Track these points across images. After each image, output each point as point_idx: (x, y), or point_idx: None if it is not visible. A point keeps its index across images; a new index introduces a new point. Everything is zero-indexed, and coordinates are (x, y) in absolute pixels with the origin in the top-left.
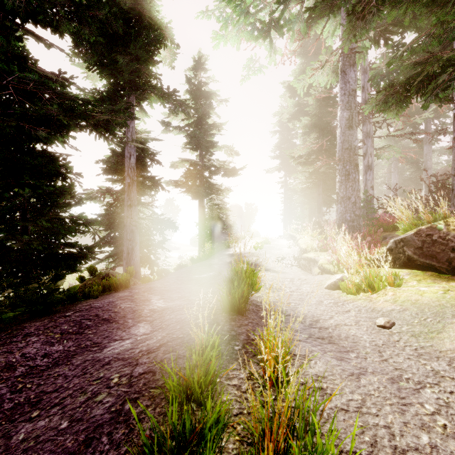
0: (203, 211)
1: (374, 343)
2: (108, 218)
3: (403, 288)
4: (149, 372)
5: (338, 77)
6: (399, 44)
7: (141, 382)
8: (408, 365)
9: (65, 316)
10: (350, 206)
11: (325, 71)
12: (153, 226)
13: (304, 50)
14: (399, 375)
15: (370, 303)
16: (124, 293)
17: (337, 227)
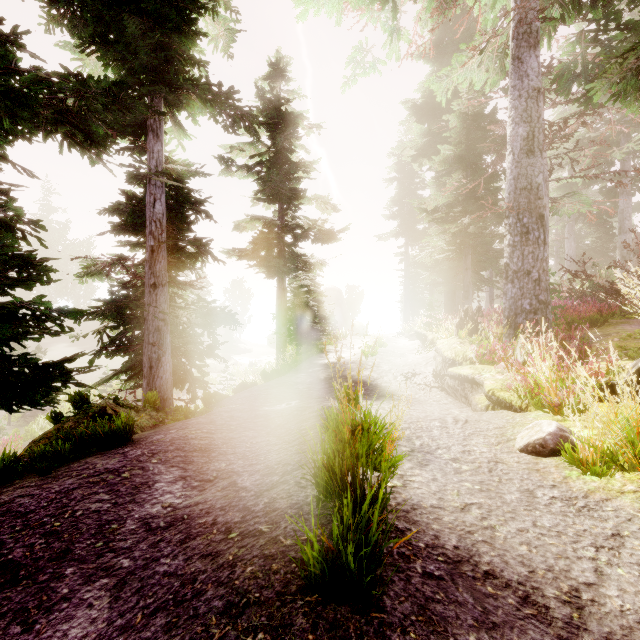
0: (284, 296)
1: None
2: (117, 307)
3: None
4: None
5: (503, 73)
6: (611, 13)
7: None
8: None
9: None
10: (529, 286)
11: (483, 62)
12: (199, 320)
13: (438, 50)
14: None
15: None
16: (108, 462)
17: (505, 321)
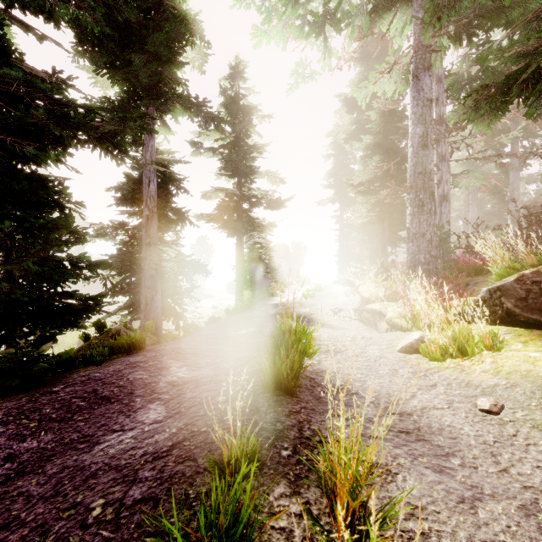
0: (242, 251)
1: (481, 440)
2: (121, 260)
3: (505, 354)
4: (149, 500)
5: (408, 84)
6: (486, 42)
7: (135, 519)
8: (541, 479)
9: (50, 393)
10: (424, 245)
11: (392, 77)
12: (179, 270)
13: (364, 55)
14: (533, 499)
15: (463, 373)
16: (136, 358)
17: (408, 271)
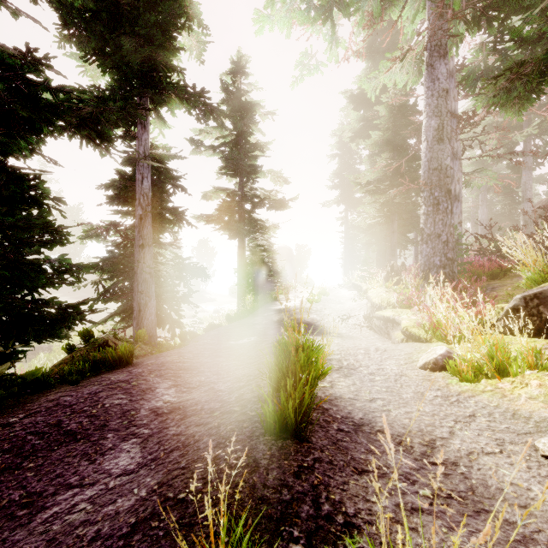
0: (244, 254)
1: None
2: (112, 263)
3: None
4: None
5: (421, 75)
6: (505, 29)
7: None
8: None
9: (4, 426)
10: (440, 247)
11: (404, 67)
12: (176, 273)
13: (371, 50)
14: None
15: (505, 399)
16: (119, 376)
17: (421, 274)
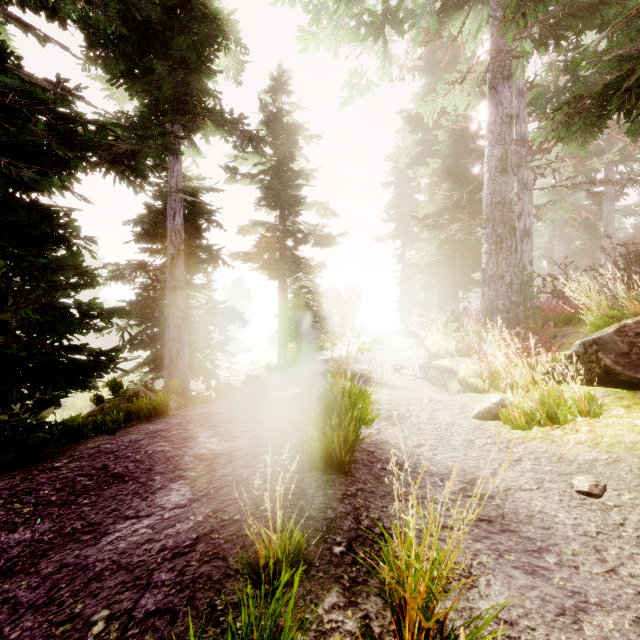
0: (285, 297)
1: (581, 530)
2: (141, 307)
3: (605, 421)
4: (165, 613)
5: (483, 97)
6: (577, 47)
7: (146, 639)
8: None
9: (51, 469)
10: (503, 289)
11: (465, 88)
12: (211, 319)
13: (431, 64)
14: None
15: (553, 445)
16: (157, 426)
17: (483, 320)
